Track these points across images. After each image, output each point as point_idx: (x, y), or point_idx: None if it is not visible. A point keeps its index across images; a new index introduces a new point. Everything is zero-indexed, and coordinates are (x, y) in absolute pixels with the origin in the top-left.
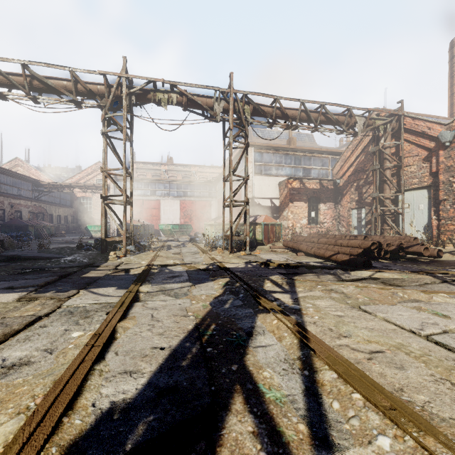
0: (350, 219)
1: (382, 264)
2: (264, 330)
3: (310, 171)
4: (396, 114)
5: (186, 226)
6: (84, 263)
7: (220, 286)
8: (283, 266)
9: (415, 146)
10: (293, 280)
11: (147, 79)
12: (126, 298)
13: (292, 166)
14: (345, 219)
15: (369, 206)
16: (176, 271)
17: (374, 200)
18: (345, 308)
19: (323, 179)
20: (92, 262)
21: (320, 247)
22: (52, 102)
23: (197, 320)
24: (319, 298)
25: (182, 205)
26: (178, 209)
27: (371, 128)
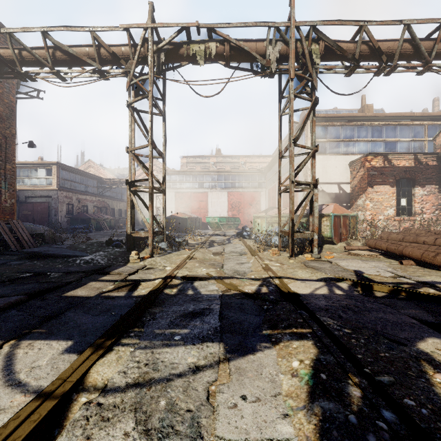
0: None
1: None
2: None
3: (395, 145)
4: None
5: (234, 219)
6: (98, 266)
7: (297, 389)
8: (404, 293)
9: None
10: None
11: (178, 25)
12: None
13: (369, 140)
14: None
15: None
16: (204, 294)
17: None
18: None
19: (421, 153)
20: (108, 265)
21: None
22: (78, 76)
23: None
24: None
25: (230, 197)
26: (225, 201)
27: None
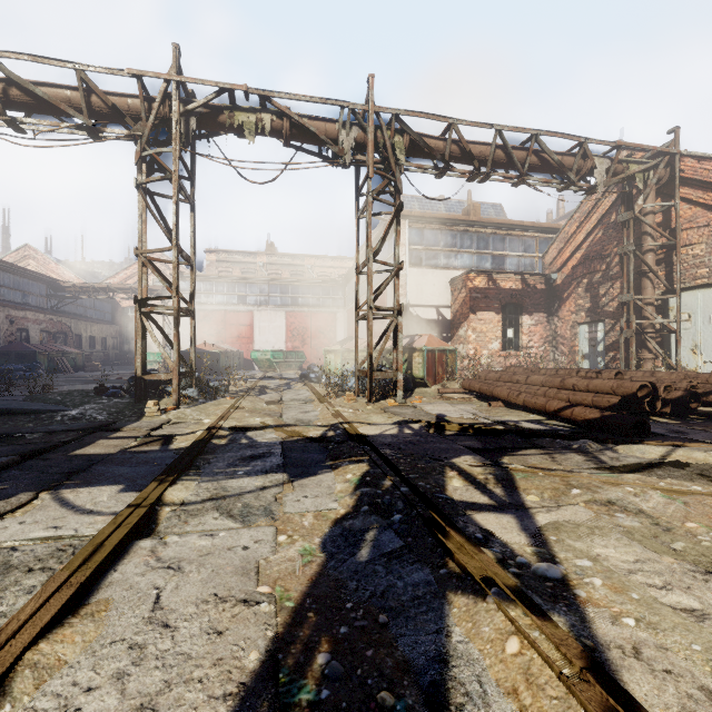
0: (575, 341)
1: (665, 426)
2: (483, 677)
3: (504, 260)
4: (666, 151)
5: (296, 354)
6: (97, 422)
7: (347, 488)
8: (472, 430)
9: (702, 210)
10: (507, 470)
11: (217, 85)
12: (114, 531)
13: (473, 252)
14: (567, 341)
15: (611, 319)
16: (262, 442)
17: (624, 307)
18: (688, 577)
19: (528, 273)
20: (111, 421)
21: (531, 392)
22: (48, 130)
23: (278, 619)
24: (595, 534)
25: (289, 320)
26: (282, 326)
27: (621, 178)
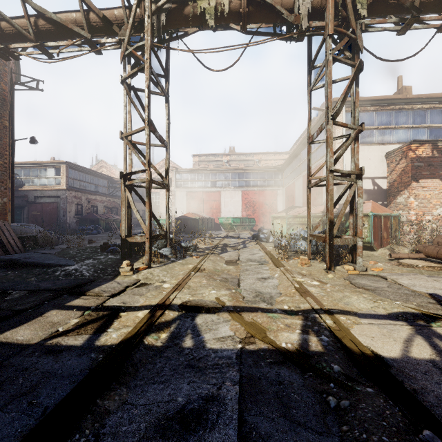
0: None
1: None
2: None
3: None
4: None
5: (248, 219)
6: (79, 280)
7: None
8: None
9: None
10: None
11: None
12: None
13: (409, 127)
14: None
15: None
16: (211, 350)
17: None
18: None
19: None
20: (91, 279)
21: None
22: (65, 51)
23: None
24: None
25: (244, 196)
26: (239, 200)
27: None
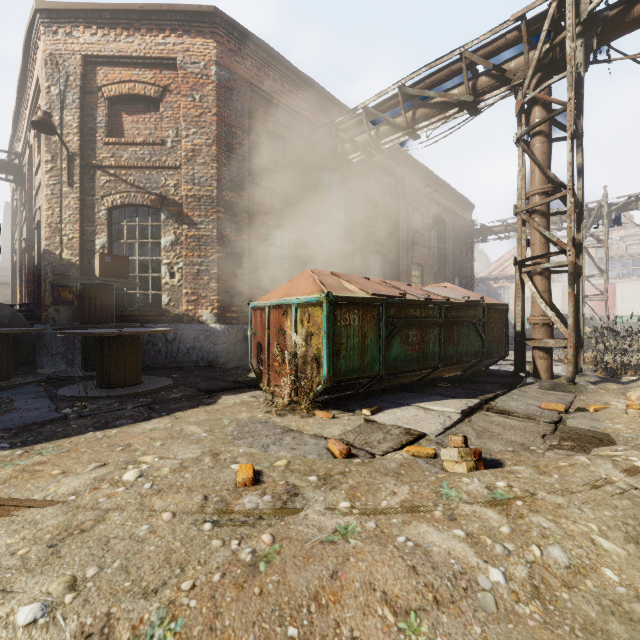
0: None
1: None
2: None
3: None
4: None
5: None
6: None
7: None
8: None
9: None
10: None
11: (629, 196)
12: None
13: None
14: None
15: None
16: None
17: None
18: None
19: None
20: None
21: None
22: None
23: None
24: None
25: None
26: None
27: None
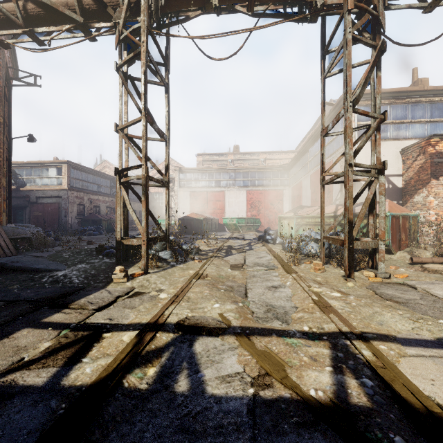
0: None
1: None
2: None
3: None
4: None
5: (253, 220)
6: (66, 288)
7: None
8: None
9: None
10: None
11: None
12: None
13: (426, 121)
14: None
15: None
16: (212, 398)
17: None
18: None
19: None
20: (80, 286)
21: None
22: (57, 37)
23: None
24: None
25: (249, 196)
26: (244, 200)
27: None
